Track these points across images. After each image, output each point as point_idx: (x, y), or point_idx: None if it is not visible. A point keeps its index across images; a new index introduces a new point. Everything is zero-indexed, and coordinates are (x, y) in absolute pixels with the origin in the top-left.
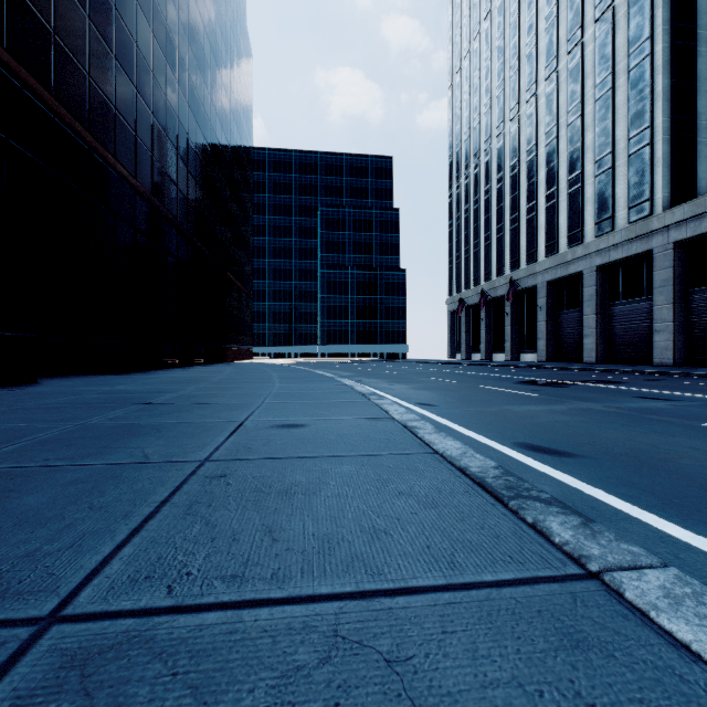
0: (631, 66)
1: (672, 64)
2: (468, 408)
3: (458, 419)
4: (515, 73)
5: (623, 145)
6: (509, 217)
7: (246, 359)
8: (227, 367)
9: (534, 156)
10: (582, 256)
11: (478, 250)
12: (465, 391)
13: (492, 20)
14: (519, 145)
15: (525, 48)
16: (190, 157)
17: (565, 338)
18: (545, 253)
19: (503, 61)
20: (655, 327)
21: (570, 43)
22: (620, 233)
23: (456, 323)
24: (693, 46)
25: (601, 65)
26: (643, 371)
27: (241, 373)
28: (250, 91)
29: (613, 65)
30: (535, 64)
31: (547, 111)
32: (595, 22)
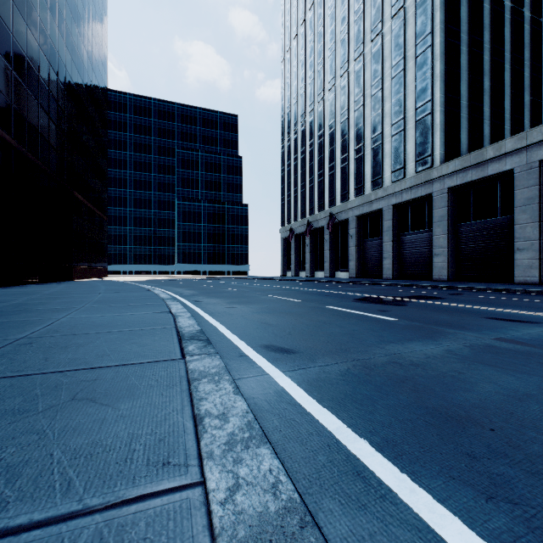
0: (418, 54)
1: (446, 55)
2: (343, 355)
3: (352, 403)
4: (332, 53)
5: (412, 113)
6: (328, 165)
7: (100, 277)
8: (59, 286)
9: (346, 118)
10: (382, 197)
11: (304, 190)
12: (316, 315)
13: (314, 11)
14: (335, 109)
15: (340, 34)
16: (16, 59)
17: (369, 260)
18: (354, 194)
19: (323, 43)
20: (435, 252)
21: (373, 33)
22: (410, 180)
23: (287, 247)
24: (458, 45)
25: (396, 51)
26: (437, 286)
27: (56, 295)
28: (104, 27)
29: (405, 52)
30: (347, 47)
31: (356, 84)
32: (392, 18)
